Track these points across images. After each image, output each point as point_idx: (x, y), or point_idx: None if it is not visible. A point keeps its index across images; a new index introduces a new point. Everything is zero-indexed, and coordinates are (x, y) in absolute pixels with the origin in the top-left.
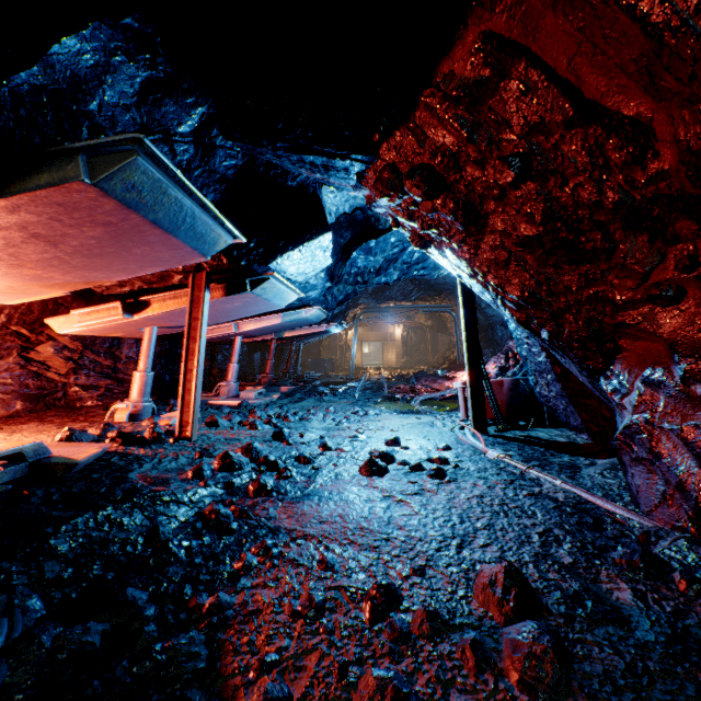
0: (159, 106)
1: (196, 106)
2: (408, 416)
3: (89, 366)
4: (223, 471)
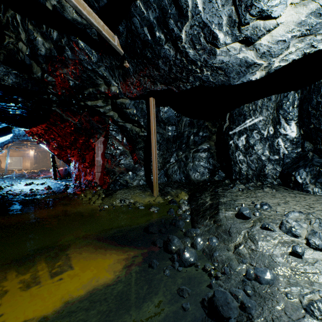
0: None
1: None
2: (36, 180)
3: None
4: None
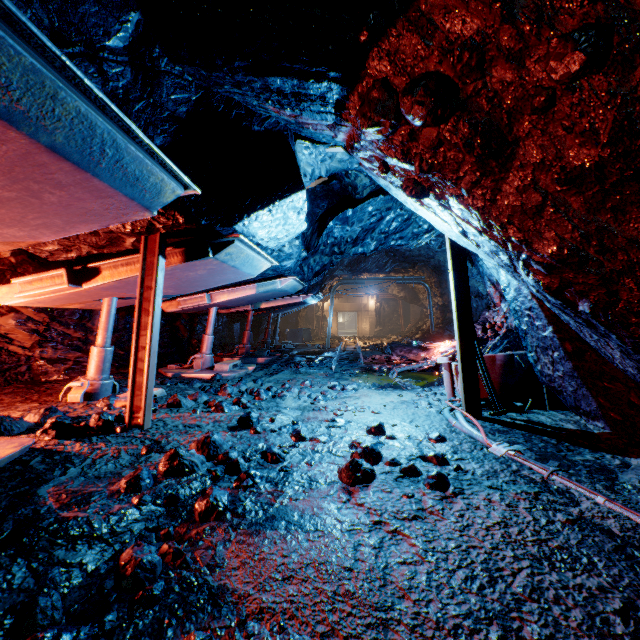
0: (74, 3)
1: (127, 9)
2: (388, 393)
3: (56, 338)
4: (170, 476)
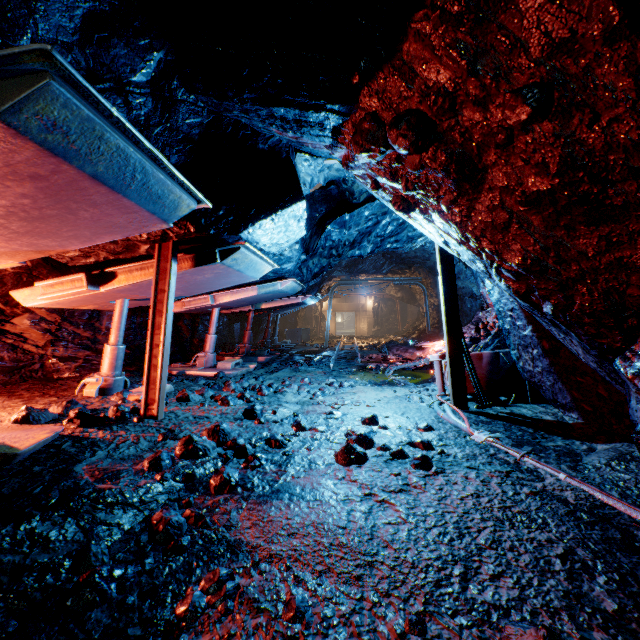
0: (107, 48)
1: (151, 50)
2: (383, 389)
3: (67, 338)
4: (186, 458)
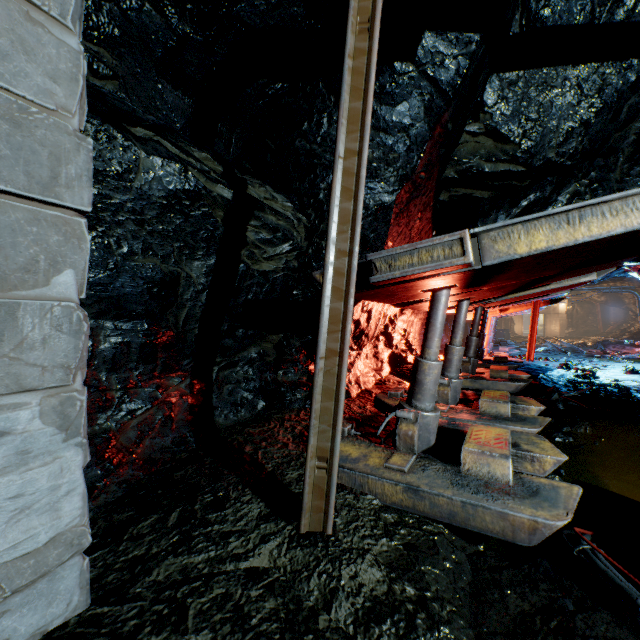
0: None
1: None
2: (623, 363)
3: None
4: (566, 369)
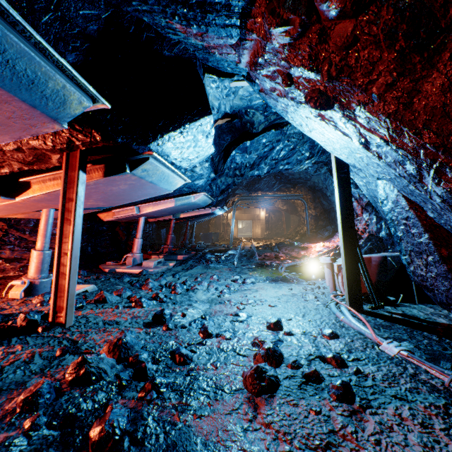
0: None
1: None
2: (280, 286)
3: (14, 242)
4: (75, 386)
